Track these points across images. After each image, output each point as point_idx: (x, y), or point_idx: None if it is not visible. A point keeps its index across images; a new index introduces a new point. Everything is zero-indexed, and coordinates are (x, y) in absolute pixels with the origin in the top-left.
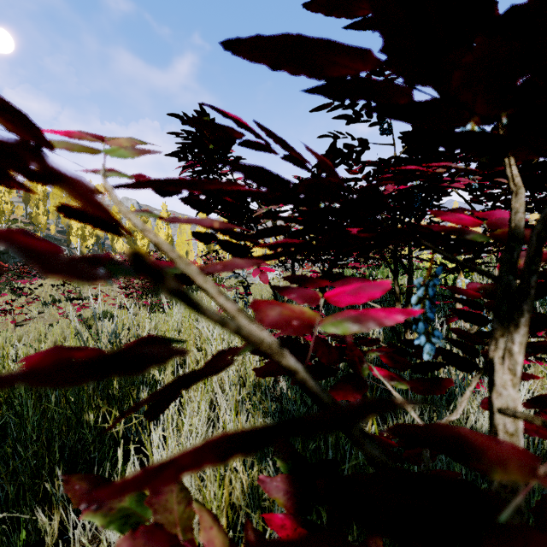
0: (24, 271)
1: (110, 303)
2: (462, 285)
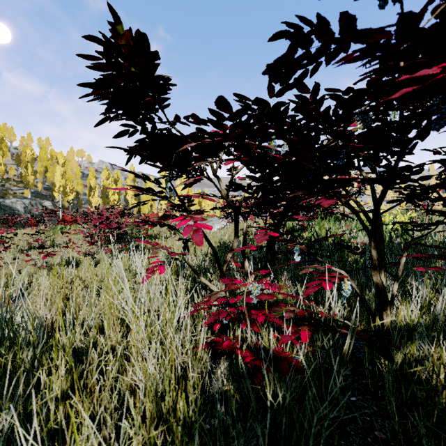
0: (12, 221)
1: (76, 251)
2: None
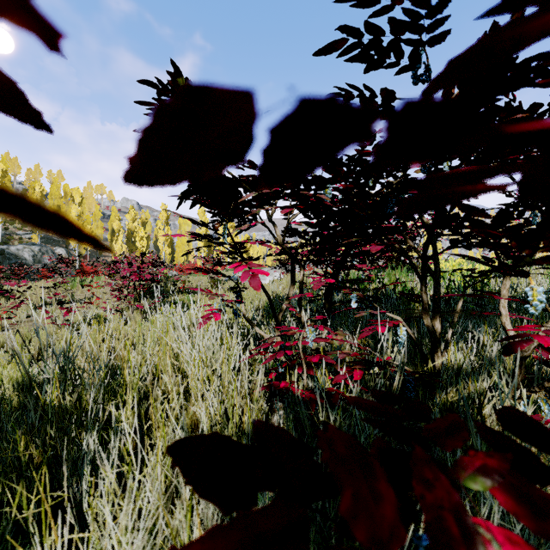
0: (19, 272)
1: (102, 307)
2: (533, 295)
